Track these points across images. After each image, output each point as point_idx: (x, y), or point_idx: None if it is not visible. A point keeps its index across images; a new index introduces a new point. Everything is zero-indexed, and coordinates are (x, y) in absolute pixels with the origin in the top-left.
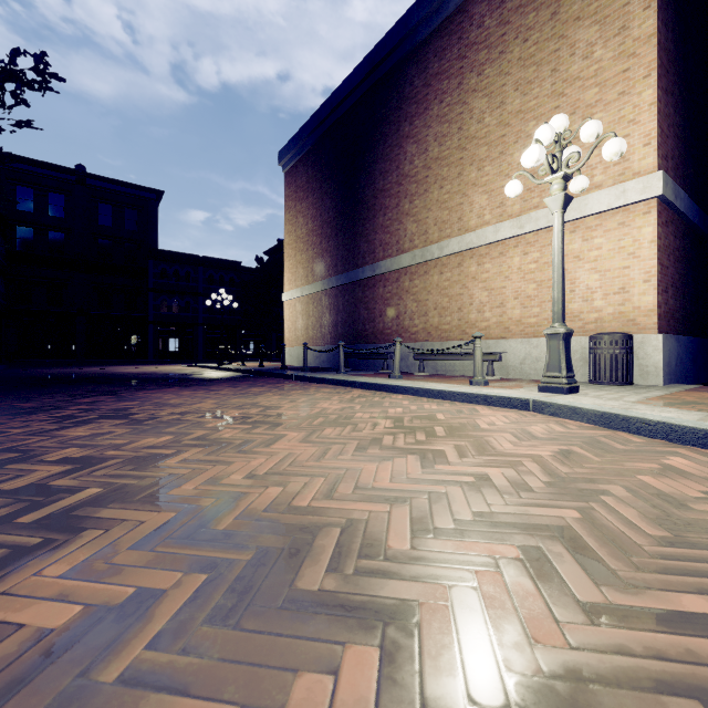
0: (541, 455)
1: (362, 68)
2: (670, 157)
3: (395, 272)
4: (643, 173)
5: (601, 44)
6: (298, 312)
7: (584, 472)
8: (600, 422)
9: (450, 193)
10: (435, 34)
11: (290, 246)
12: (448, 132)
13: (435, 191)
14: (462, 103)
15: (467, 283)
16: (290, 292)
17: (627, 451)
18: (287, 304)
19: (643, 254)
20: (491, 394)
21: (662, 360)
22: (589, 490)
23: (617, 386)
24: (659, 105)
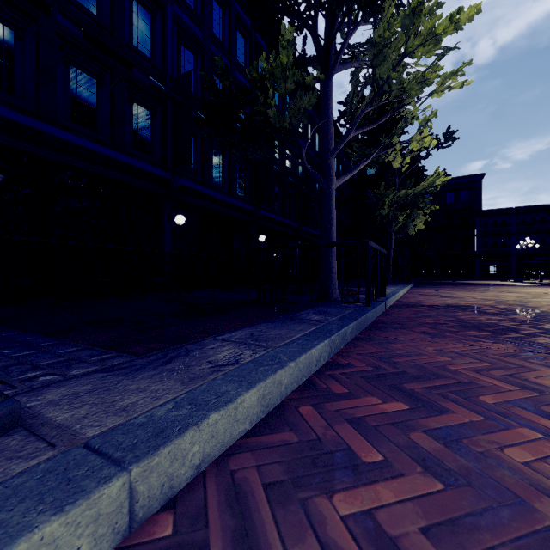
0: None
1: None
2: None
3: None
4: None
5: None
6: None
7: None
8: None
9: None
10: None
11: None
12: None
13: None
14: None
15: None
16: None
17: None
18: None
19: None
20: None
21: None
22: None
23: None
24: None
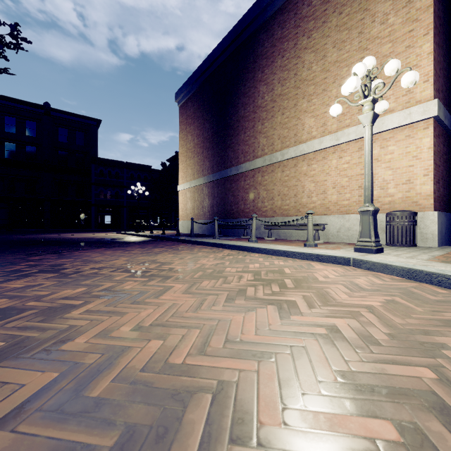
0: (373, 305)
1: (230, 36)
2: (441, 91)
3: (252, 171)
4: (423, 101)
5: (393, 14)
6: (187, 198)
7: (415, 323)
8: (407, 275)
9: (289, 117)
10: (278, 12)
11: (182, 154)
12: (287, 76)
13: (278, 117)
14: (297, 57)
15: (300, 178)
16: (182, 185)
17: (439, 302)
18: (180, 193)
19: (423, 157)
20: (322, 253)
21: (437, 229)
22: (428, 343)
23: (407, 247)
24: (434, 54)
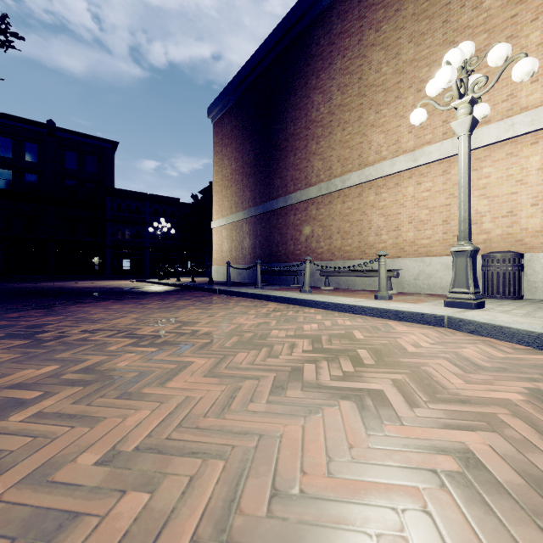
0: (512, 400)
1: (276, 33)
2: None
3: (304, 203)
4: (530, 107)
5: None
6: (223, 237)
7: None
8: (535, 343)
9: (351, 133)
10: (338, 0)
11: (217, 183)
12: (349, 82)
13: (338, 133)
14: (362, 56)
15: (366, 210)
16: (217, 221)
17: None
18: (215, 231)
19: (530, 181)
20: (403, 309)
21: None
22: None
23: (511, 300)
24: None
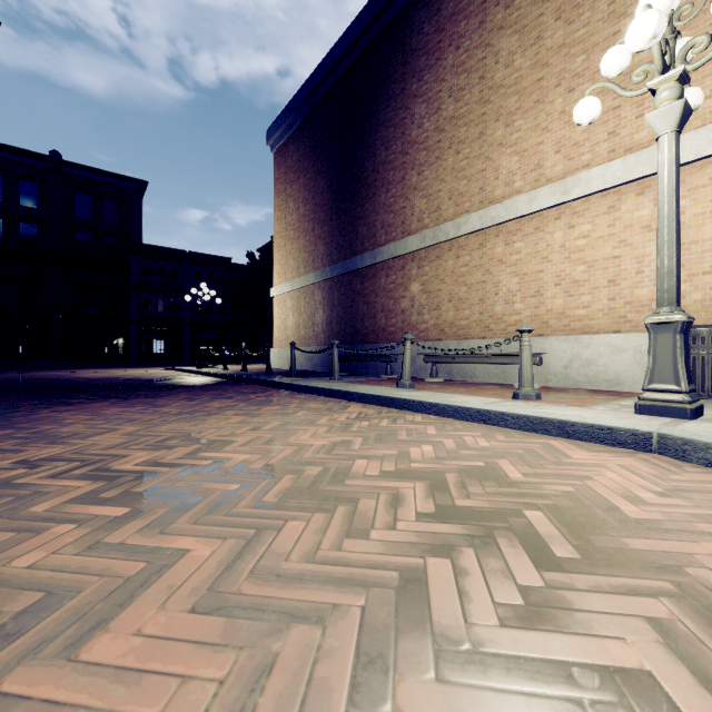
0: None
1: (360, 20)
2: None
3: (400, 258)
4: None
5: None
6: (288, 309)
7: None
8: None
9: (469, 158)
10: None
11: (279, 234)
12: (466, 83)
13: (449, 158)
14: (485, 45)
15: (491, 268)
16: (279, 286)
17: None
18: (276, 300)
19: None
20: (573, 419)
21: None
22: None
23: None
24: None
